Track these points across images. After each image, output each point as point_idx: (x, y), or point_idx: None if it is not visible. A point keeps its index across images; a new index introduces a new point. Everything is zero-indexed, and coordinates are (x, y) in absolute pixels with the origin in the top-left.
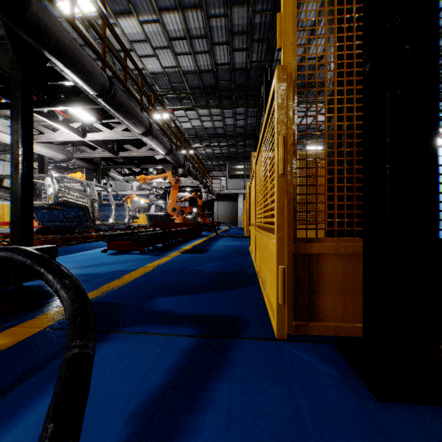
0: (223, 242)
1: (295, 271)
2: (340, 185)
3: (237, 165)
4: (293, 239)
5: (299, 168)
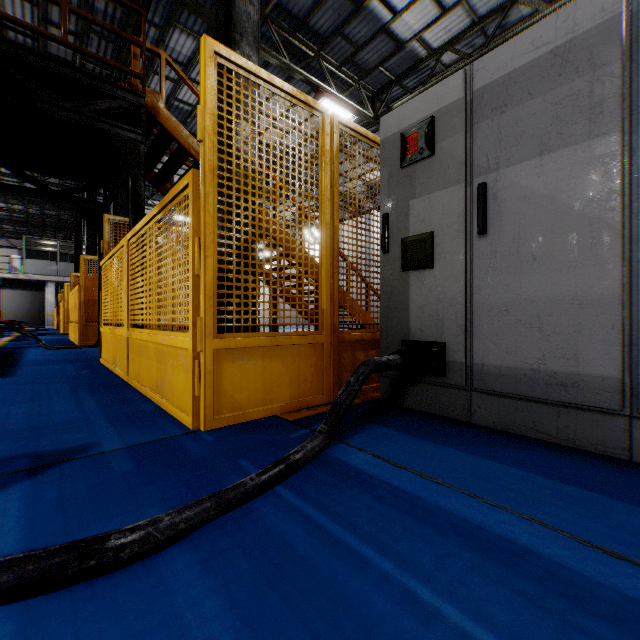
0: (41, 337)
1: (84, 331)
2: (97, 311)
3: (45, 240)
4: (84, 324)
5: (85, 307)
